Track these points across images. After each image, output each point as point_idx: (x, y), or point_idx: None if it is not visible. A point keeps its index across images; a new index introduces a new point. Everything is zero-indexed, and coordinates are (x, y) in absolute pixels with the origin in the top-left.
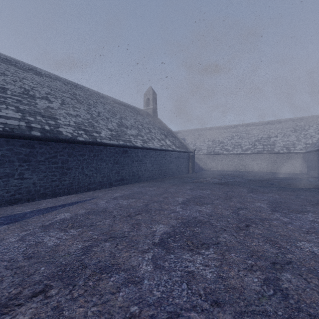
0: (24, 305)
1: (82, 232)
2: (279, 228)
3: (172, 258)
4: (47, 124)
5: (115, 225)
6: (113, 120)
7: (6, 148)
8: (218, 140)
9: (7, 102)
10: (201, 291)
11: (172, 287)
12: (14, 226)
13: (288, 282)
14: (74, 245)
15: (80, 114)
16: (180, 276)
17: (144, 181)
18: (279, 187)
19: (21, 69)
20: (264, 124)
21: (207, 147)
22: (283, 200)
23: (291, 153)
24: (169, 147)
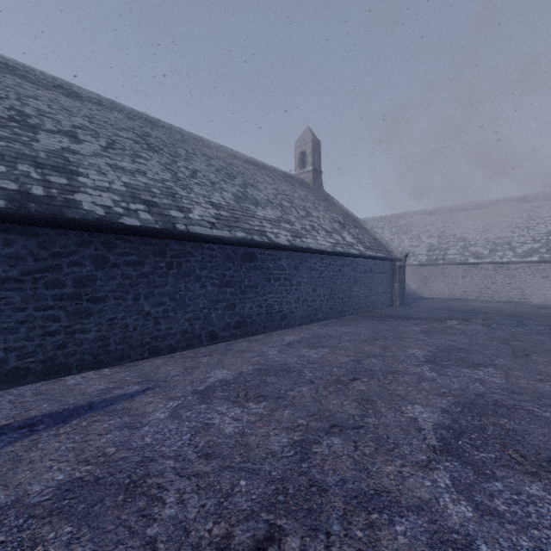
0: None
1: None
2: None
3: None
4: (42, 182)
5: None
6: (226, 187)
7: None
8: (453, 235)
9: None
10: None
11: None
12: None
13: None
14: None
15: (148, 170)
16: None
17: (295, 327)
18: None
19: (35, 84)
20: None
21: (426, 249)
22: None
23: None
24: (352, 247)
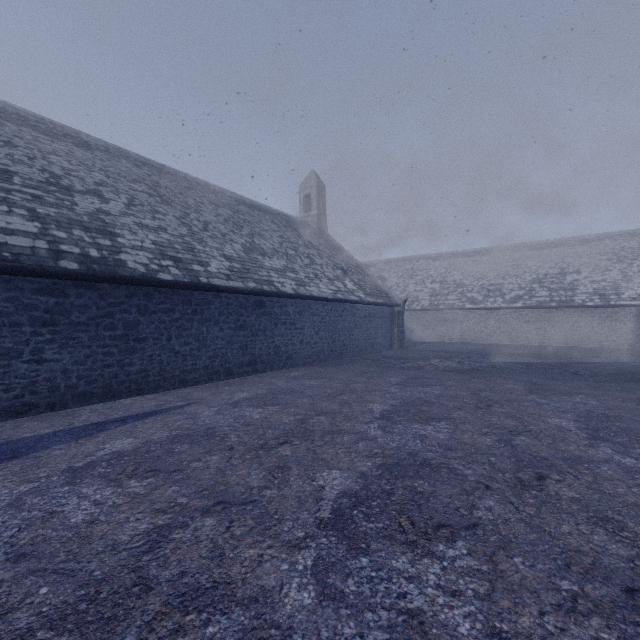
0: None
1: (154, 488)
2: (619, 485)
3: (364, 569)
4: (95, 245)
5: (231, 469)
6: (235, 238)
7: (4, 296)
8: (453, 281)
9: (12, 201)
10: None
11: None
12: (8, 468)
13: None
14: (130, 523)
15: (167, 226)
16: (388, 628)
17: (299, 366)
18: (594, 381)
19: (48, 135)
20: (552, 247)
21: (429, 294)
22: (611, 412)
23: (611, 307)
24: (352, 294)
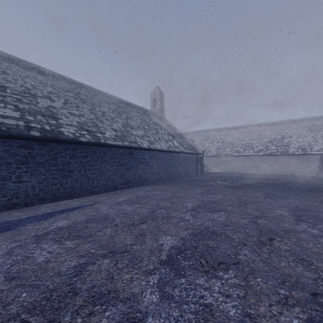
0: None
1: (78, 244)
2: (309, 243)
3: (183, 284)
4: (48, 124)
5: (116, 235)
6: (118, 120)
7: (2, 149)
8: (228, 141)
9: (6, 101)
10: None
11: None
12: (5, 235)
13: None
14: (66, 262)
15: (84, 114)
16: (194, 312)
17: (150, 184)
18: (298, 192)
19: (24, 68)
20: (278, 124)
21: (216, 148)
22: (306, 207)
23: (307, 155)
24: (177, 148)
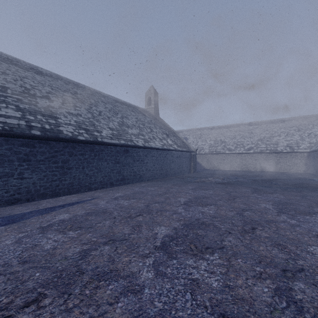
0: (14, 317)
1: (81, 234)
2: (287, 231)
3: (174, 264)
4: (47, 123)
5: (115, 226)
6: (114, 119)
7: (5, 147)
8: (220, 140)
9: (7, 101)
10: (206, 303)
11: (175, 298)
12: (12, 227)
13: (302, 293)
14: (71, 248)
15: (81, 113)
16: (184, 285)
17: (145, 181)
18: (284, 187)
19: (22, 68)
20: (267, 123)
21: (208, 146)
22: (289, 201)
23: (294, 153)
24: (171, 146)
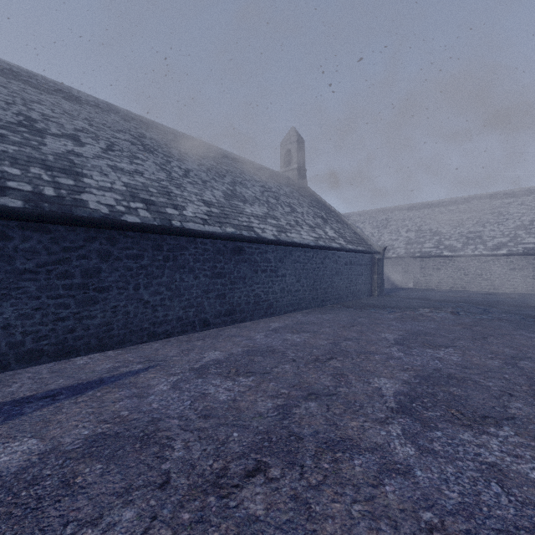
0: None
1: None
2: None
3: None
4: (53, 184)
5: None
6: (216, 185)
7: None
8: (429, 229)
9: None
10: None
11: None
12: None
13: None
14: None
15: (145, 170)
16: None
17: (280, 315)
18: None
19: (38, 89)
20: None
21: (405, 243)
22: None
23: None
24: (333, 241)
